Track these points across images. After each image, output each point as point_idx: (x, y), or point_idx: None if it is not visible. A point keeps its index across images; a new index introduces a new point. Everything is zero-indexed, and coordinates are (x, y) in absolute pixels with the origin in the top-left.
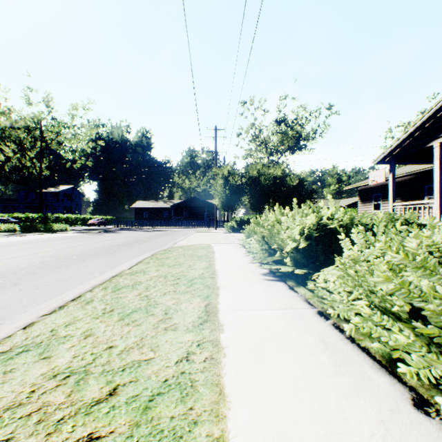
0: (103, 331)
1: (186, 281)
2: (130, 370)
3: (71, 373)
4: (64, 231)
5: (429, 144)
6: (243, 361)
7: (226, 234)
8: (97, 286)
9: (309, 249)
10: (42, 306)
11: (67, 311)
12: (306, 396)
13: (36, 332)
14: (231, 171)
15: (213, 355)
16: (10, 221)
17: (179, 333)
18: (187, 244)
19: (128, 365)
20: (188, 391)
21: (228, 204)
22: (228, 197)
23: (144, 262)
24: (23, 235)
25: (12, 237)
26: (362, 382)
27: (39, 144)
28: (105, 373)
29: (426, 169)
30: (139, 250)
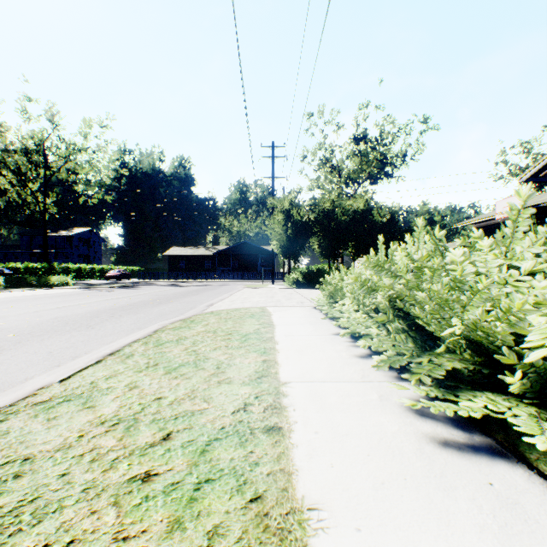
0: None
1: (185, 458)
2: None
3: None
4: (64, 286)
5: None
6: None
7: (288, 290)
8: None
9: None
10: None
11: None
12: None
13: None
14: (294, 203)
15: None
16: (3, 272)
17: None
18: (228, 306)
19: None
20: None
21: (290, 249)
22: (290, 238)
23: (122, 352)
24: (2, 291)
25: None
26: None
27: (43, 173)
28: None
29: None
30: (142, 318)
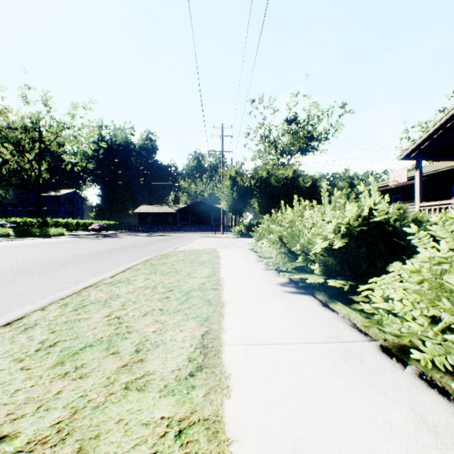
0: (11, 393)
1: (180, 294)
2: None
3: None
4: (61, 236)
5: None
6: None
7: (234, 239)
8: (56, 301)
9: (346, 251)
10: None
11: None
12: None
13: None
14: (239, 172)
15: None
16: (7, 226)
17: (147, 399)
18: (190, 248)
19: None
20: None
21: (235, 207)
22: (235, 199)
23: (134, 268)
24: (15, 239)
25: None
26: None
27: (38, 146)
28: None
29: None
30: (133, 255)
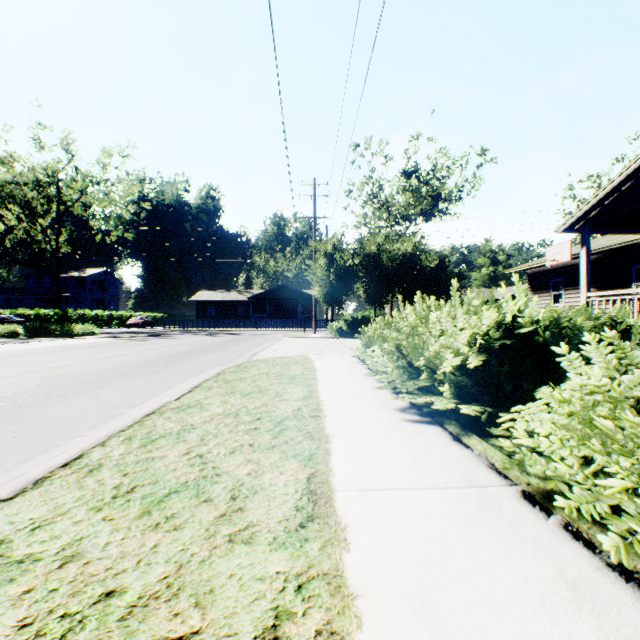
0: (102, 546)
1: (272, 424)
2: None
3: None
4: (90, 335)
5: None
6: None
7: (331, 340)
8: (115, 434)
9: (484, 369)
10: (11, 474)
11: (46, 491)
12: None
13: None
14: (338, 246)
15: (334, 622)
16: (13, 320)
17: (257, 553)
18: (272, 355)
19: None
20: None
21: (333, 295)
22: (333, 284)
23: (203, 386)
24: (28, 341)
25: (8, 345)
26: None
27: (56, 208)
28: None
29: (635, 241)
30: (197, 365)
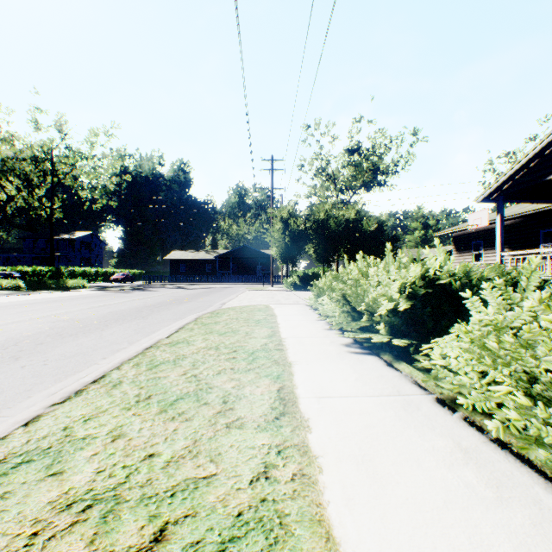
0: (138, 430)
1: (246, 354)
2: (183, 495)
3: (94, 500)
4: (81, 289)
5: (551, 176)
6: (350, 480)
7: (287, 292)
8: (126, 361)
9: (411, 312)
10: (52, 389)
11: (86, 398)
12: (463, 543)
13: (43, 431)
14: (292, 213)
15: (304, 469)
16: (13, 276)
17: (247, 433)
18: (239, 304)
19: (178, 487)
20: (278, 535)
21: (288, 255)
22: (288, 245)
23: (186, 328)
24: (30, 293)
25: (15, 296)
26: (543, 518)
27: (50, 179)
28: (145, 502)
29: (542, 209)
30: (177, 312)
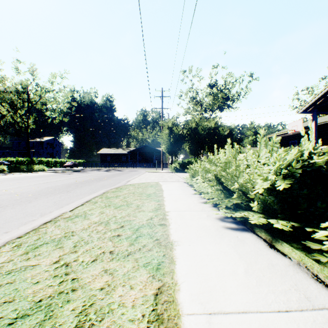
0: None
1: (131, 231)
2: None
3: None
4: (42, 171)
5: None
6: None
7: (171, 173)
8: (11, 240)
9: (287, 192)
10: None
11: None
12: None
13: None
14: (175, 123)
15: None
16: (4, 163)
17: None
18: (138, 182)
19: None
20: None
21: (172, 150)
22: (172, 144)
23: (92, 201)
24: (8, 174)
25: None
26: None
27: (27, 104)
28: None
29: None
30: (94, 187)
